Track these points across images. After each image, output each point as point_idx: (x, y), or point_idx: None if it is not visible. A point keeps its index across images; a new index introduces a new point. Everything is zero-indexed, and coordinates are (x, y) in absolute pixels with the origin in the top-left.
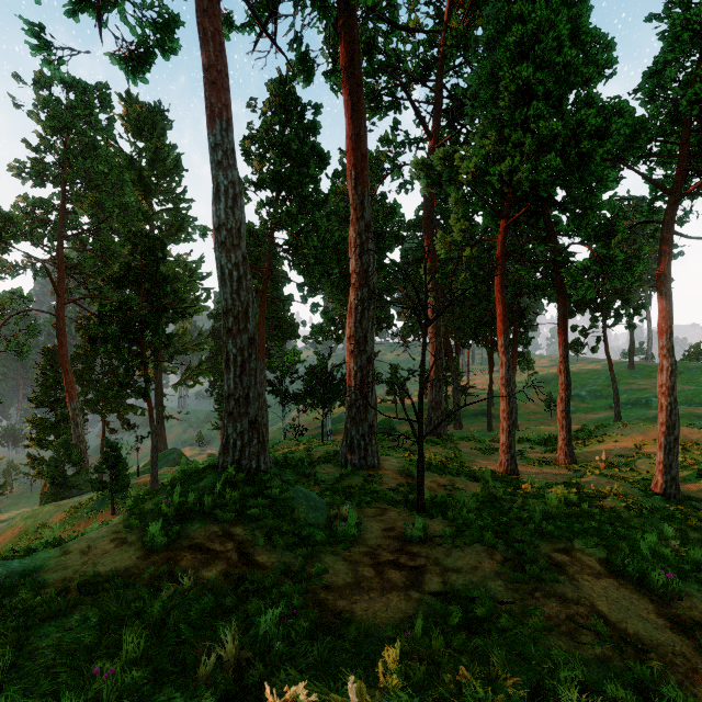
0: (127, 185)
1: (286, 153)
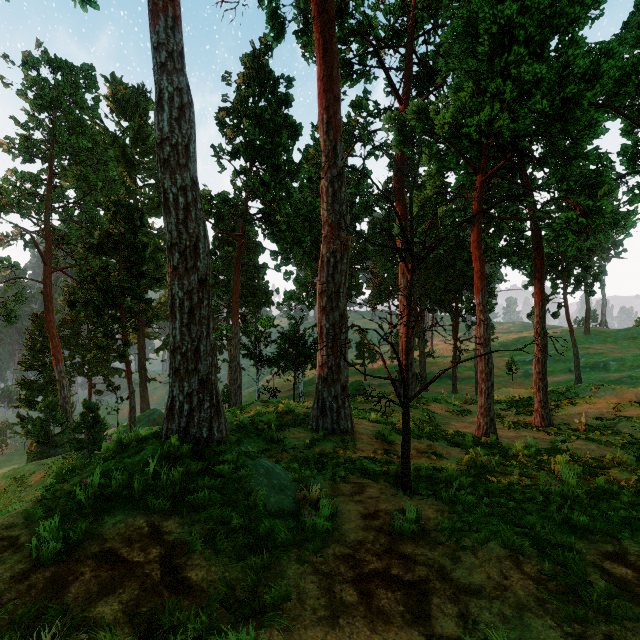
0: (111, 161)
1: (260, 123)
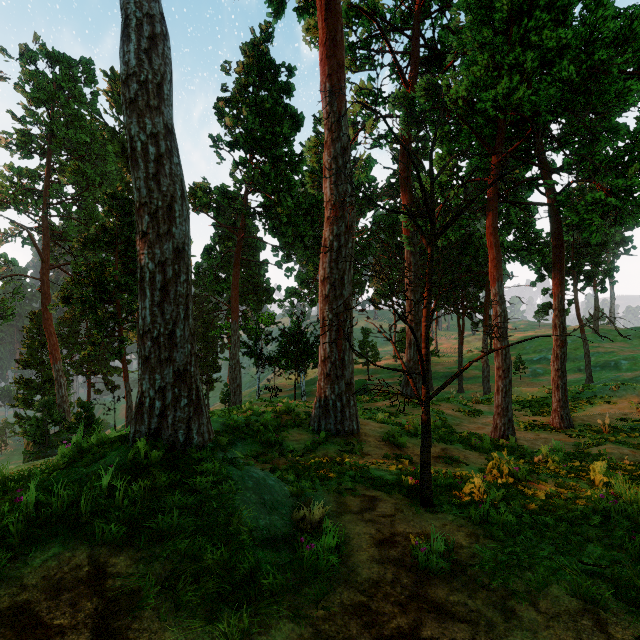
0: (109, 156)
1: (260, 113)
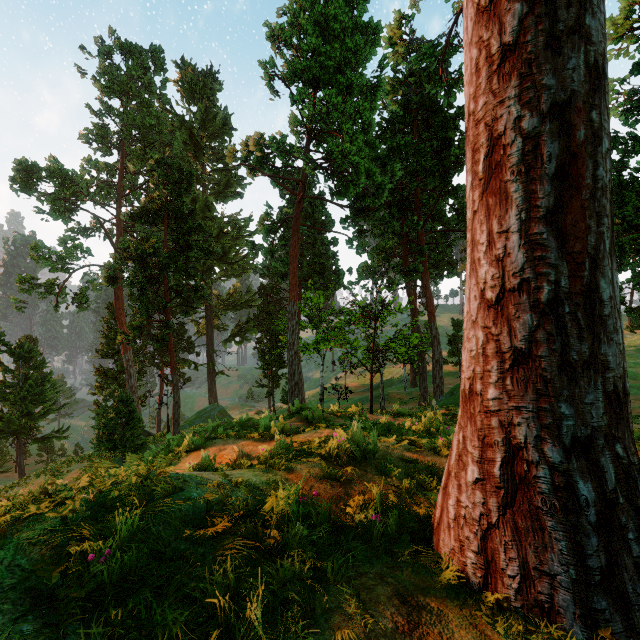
0: (175, 140)
1: (323, 29)
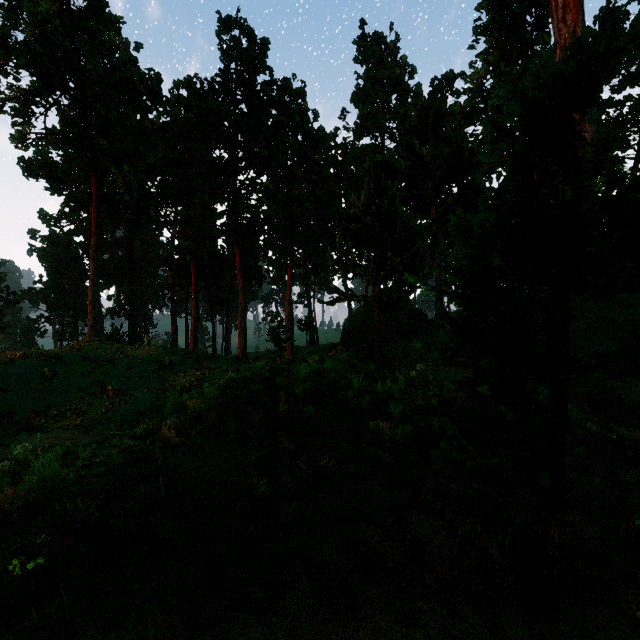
0: None
1: None
